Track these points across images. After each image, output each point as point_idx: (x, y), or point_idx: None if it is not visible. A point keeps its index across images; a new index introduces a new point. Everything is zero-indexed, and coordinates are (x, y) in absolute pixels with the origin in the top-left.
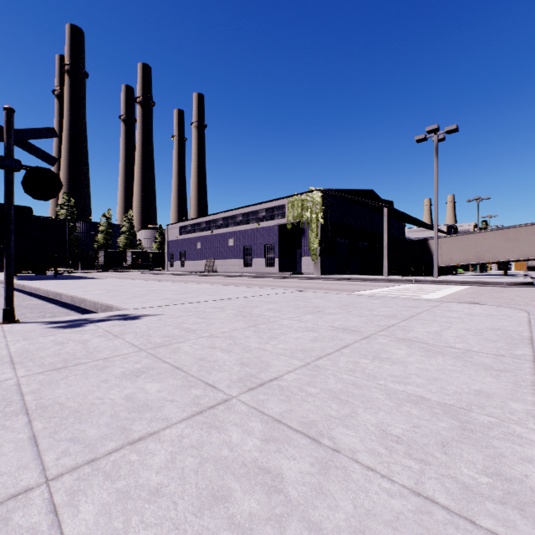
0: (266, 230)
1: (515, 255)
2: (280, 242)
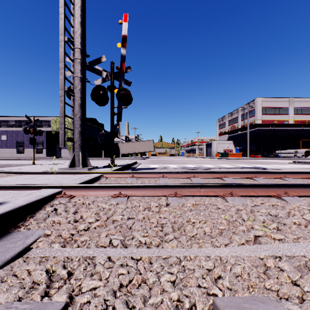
0: None
1: (143, 150)
2: (47, 140)
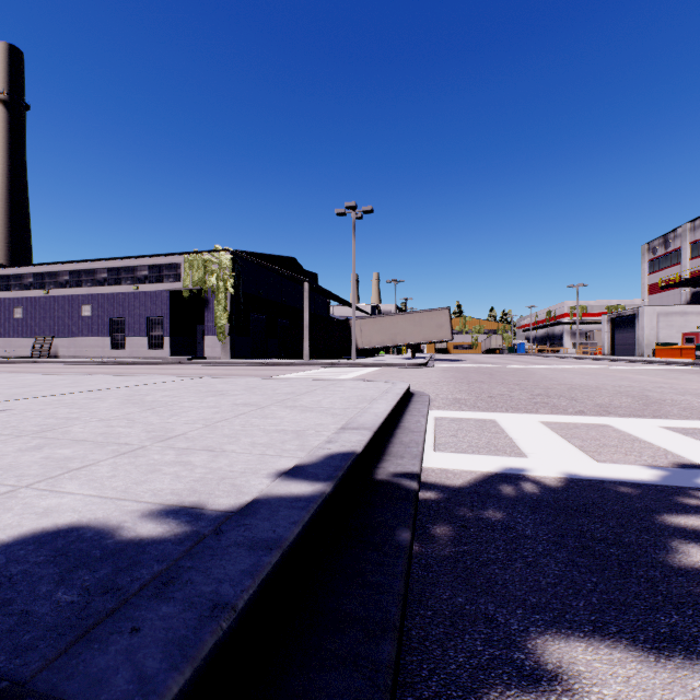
0: (150, 296)
1: (420, 338)
2: (172, 314)
